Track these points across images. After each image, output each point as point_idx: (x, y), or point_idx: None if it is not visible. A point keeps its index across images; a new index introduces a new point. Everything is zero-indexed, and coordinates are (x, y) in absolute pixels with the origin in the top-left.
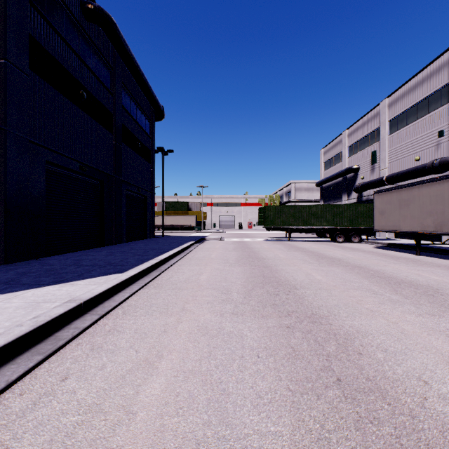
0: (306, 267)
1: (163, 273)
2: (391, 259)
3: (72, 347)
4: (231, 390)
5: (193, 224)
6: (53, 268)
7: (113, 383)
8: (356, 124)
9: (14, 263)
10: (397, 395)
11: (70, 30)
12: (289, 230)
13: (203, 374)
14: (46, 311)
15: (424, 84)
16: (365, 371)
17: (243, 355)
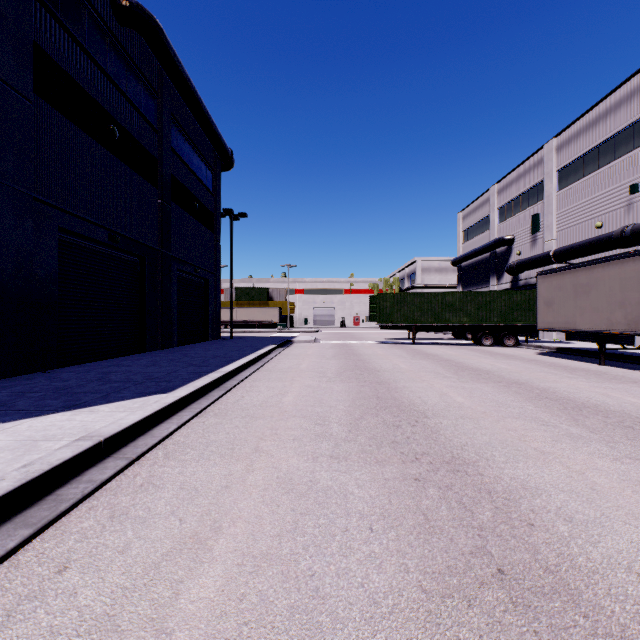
0: (439, 384)
1: (229, 392)
2: (564, 371)
3: (81, 513)
4: (329, 590)
5: (276, 319)
6: (67, 385)
7: (139, 577)
8: (510, 176)
9: (10, 377)
10: (597, 599)
11: (95, 37)
12: (413, 328)
13: (284, 560)
14: (45, 454)
15: (609, 117)
16: (542, 556)
17: (347, 527)
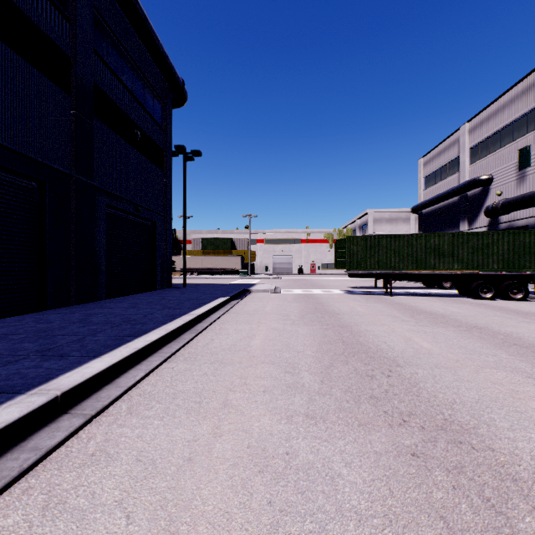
0: None
1: None
2: None
3: None
4: None
5: (238, 266)
6: None
7: None
8: (486, 111)
9: None
10: None
11: None
12: (390, 277)
13: None
14: None
15: None
16: None
17: None
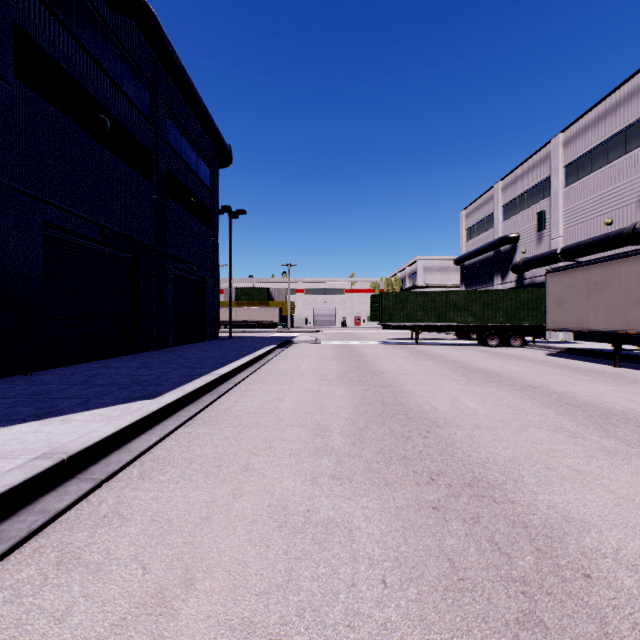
0: (448, 387)
1: (222, 397)
2: (579, 373)
3: (22, 558)
4: None
5: (276, 319)
6: (46, 389)
7: None
8: (515, 172)
9: None
10: None
11: (84, 23)
12: (416, 328)
13: (272, 635)
14: None
15: (620, 110)
16: (613, 627)
17: (353, 579)
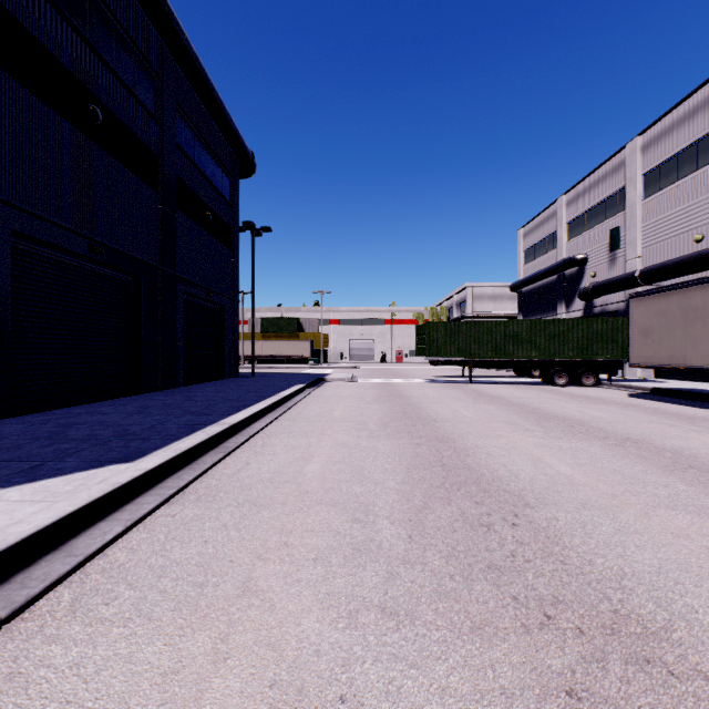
0: (524, 441)
1: (229, 455)
2: (681, 421)
3: None
4: None
5: (307, 353)
6: None
7: None
8: (582, 184)
9: None
10: None
11: None
12: (470, 364)
13: None
14: None
15: None
16: None
17: None
